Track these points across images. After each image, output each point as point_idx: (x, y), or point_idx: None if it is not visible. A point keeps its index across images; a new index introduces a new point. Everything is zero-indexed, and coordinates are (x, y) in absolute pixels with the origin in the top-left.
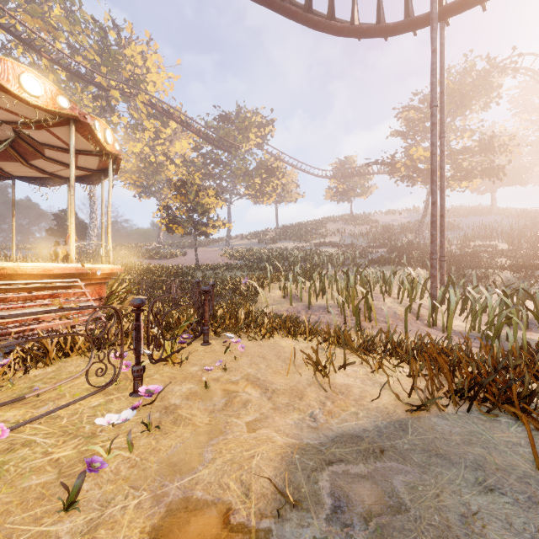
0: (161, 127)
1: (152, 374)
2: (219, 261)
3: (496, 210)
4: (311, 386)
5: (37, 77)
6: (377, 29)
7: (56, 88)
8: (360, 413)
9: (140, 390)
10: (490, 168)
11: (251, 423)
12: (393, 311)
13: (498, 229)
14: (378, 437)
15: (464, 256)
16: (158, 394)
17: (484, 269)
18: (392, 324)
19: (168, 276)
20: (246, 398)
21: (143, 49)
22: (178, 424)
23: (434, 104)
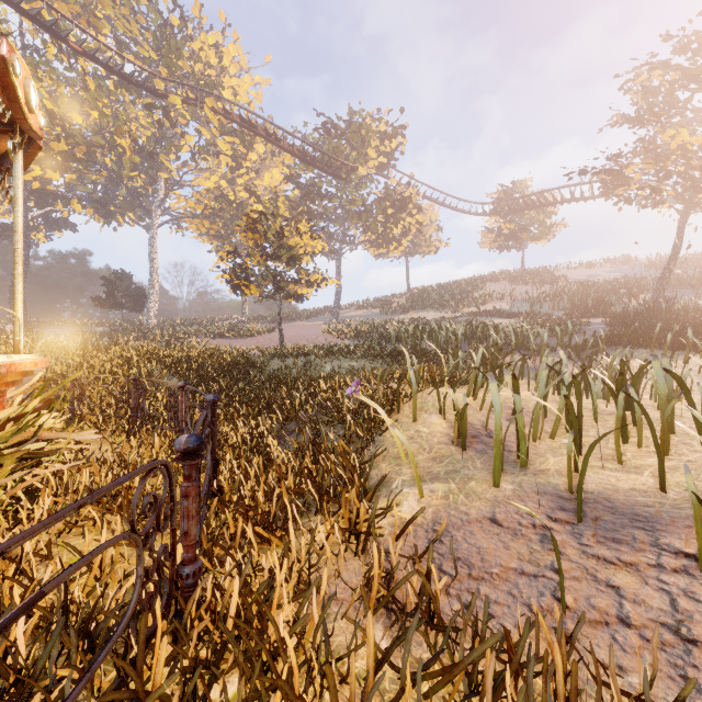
0: (240, 148)
1: None
2: (320, 341)
3: None
4: None
5: None
6: None
7: None
8: None
9: None
10: None
11: None
12: None
13: None
14: None
15: None
16: None
17: None
18: None
19: (215, 369)
20: None
21: (217, 40)
22: None
23: None
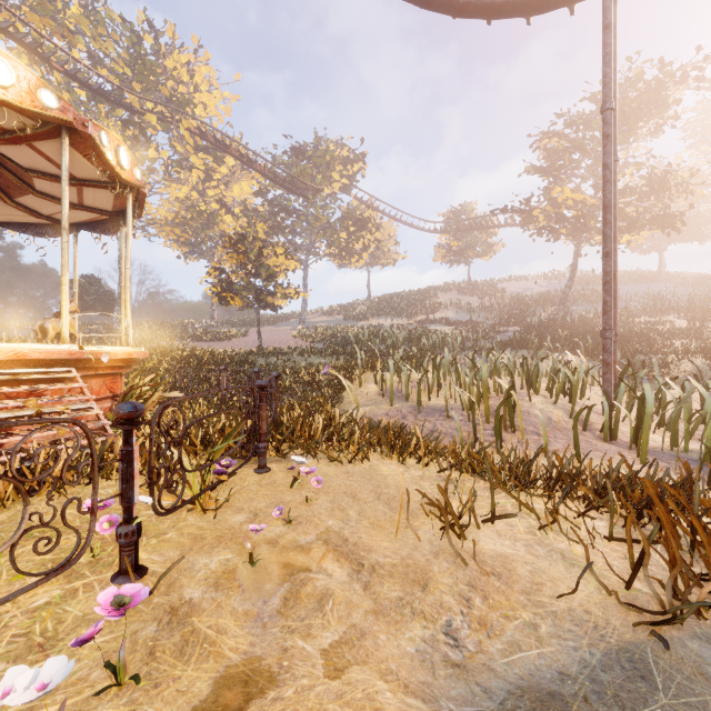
0: (213, 164)
1: (165, 529)
2: (291, 344)
3: (665, 276)
4: (438, 556)
5: (4, 58)
6: (518, 4)
7: (37, 77)
8: (540, 624)
9: (99, 599)
10: (663, 216)
11: (332, 650)
12: (547, 416)
13: (672, 300)
14: (596, 698)
15: (629, 336)
16: (157, 585)
17: (662, 354)
18: (547, 437)
19: (218, 364)
20: (323, 587)
21: (190, 59)
22: (188, 654)
23: (608, 105)
